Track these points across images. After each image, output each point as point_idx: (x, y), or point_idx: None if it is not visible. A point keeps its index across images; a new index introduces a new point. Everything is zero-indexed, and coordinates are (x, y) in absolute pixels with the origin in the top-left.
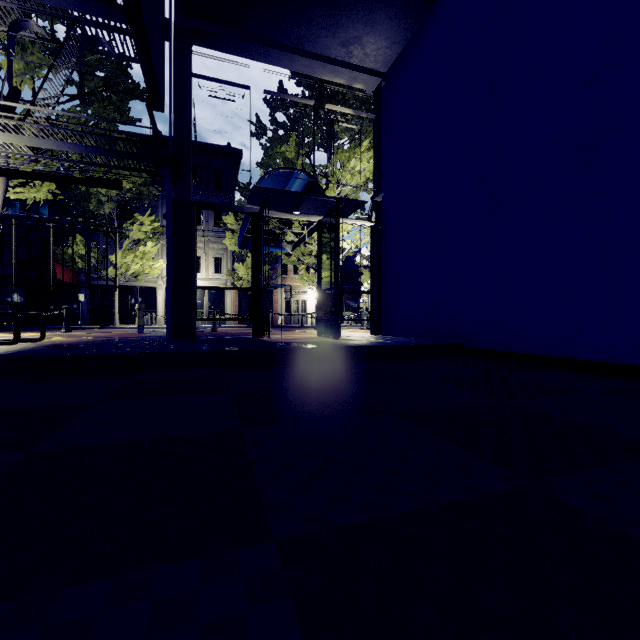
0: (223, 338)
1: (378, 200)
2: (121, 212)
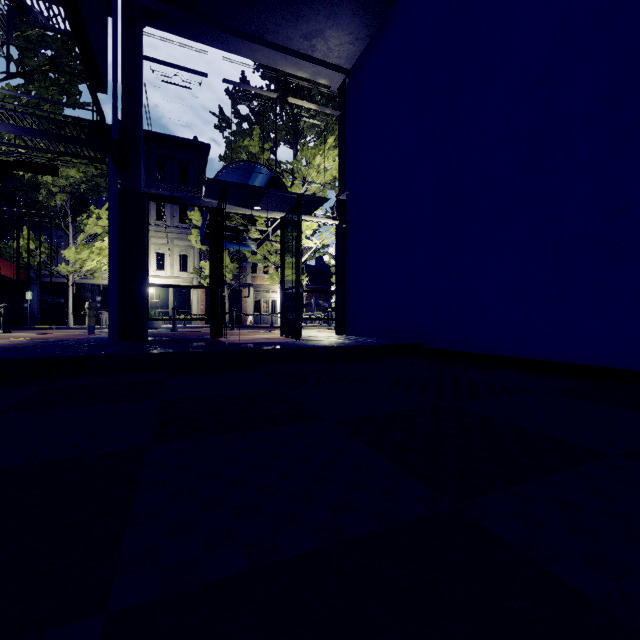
0: (178, 339)
1: (343, 198)
2: (76, 205)
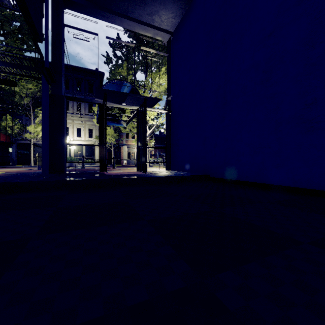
0: (82, 172)
1: (169, 99)
2: (35, 103)
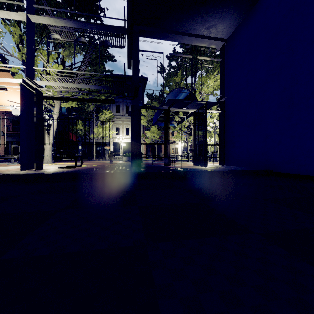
0: (151, 166)
1: (222, 100)
2: (96, 109)
